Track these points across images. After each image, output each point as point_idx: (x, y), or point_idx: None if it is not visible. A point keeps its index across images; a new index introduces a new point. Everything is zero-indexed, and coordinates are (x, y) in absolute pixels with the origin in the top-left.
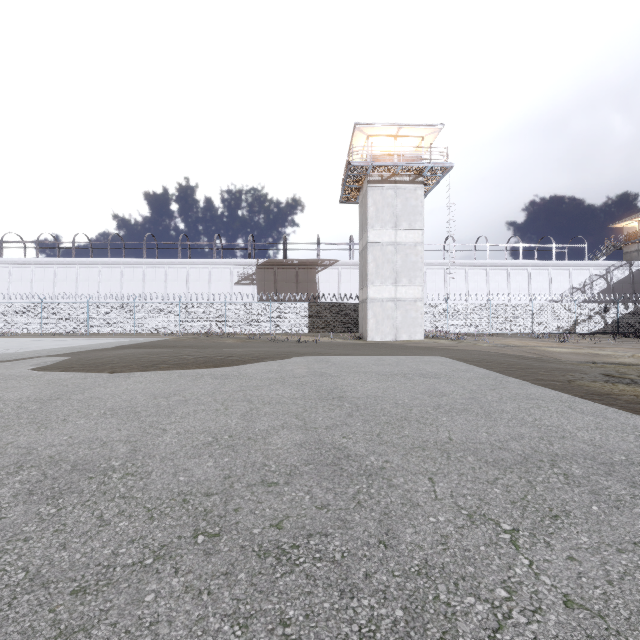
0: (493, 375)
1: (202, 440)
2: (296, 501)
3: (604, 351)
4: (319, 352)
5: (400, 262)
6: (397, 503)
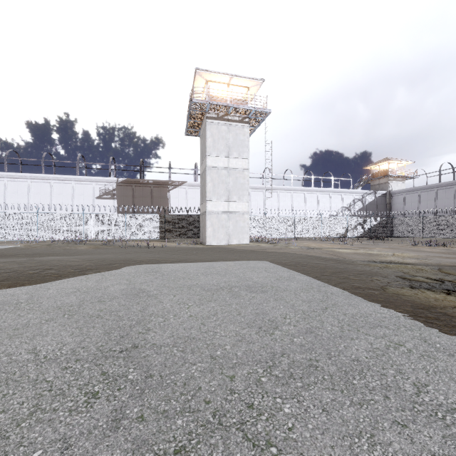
0: (315, 284)
1: None
2: None
3: (373, 251)
4: (157, 259)
5: (232, 183)
6: None
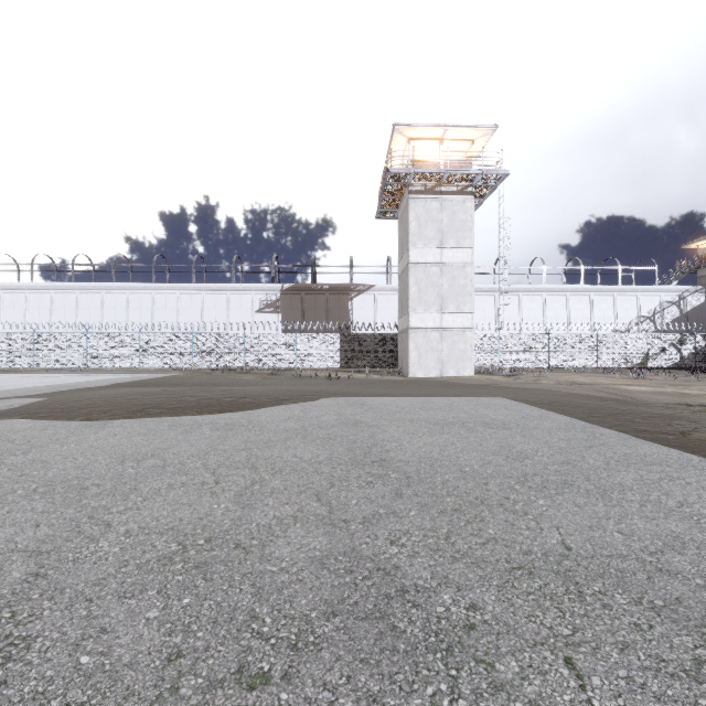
0: (578, 424)
1: (160, 549)
2: None
3: (692, 390)
4: (352, 391)
5: (446, 286)
6: None
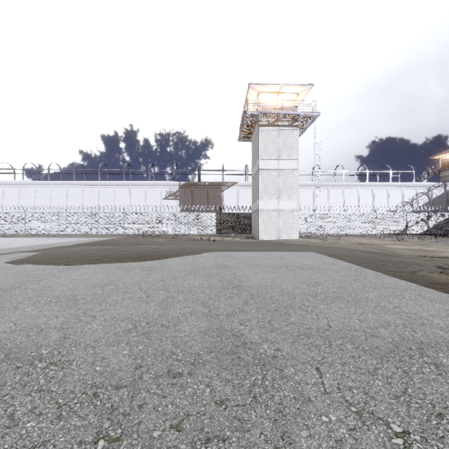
0: (354, 267)
1: (123, 327)
2: (197, 395)
3: (430, 247)
4: (223, 248)
5: (281, 183)
6: (290, 398)
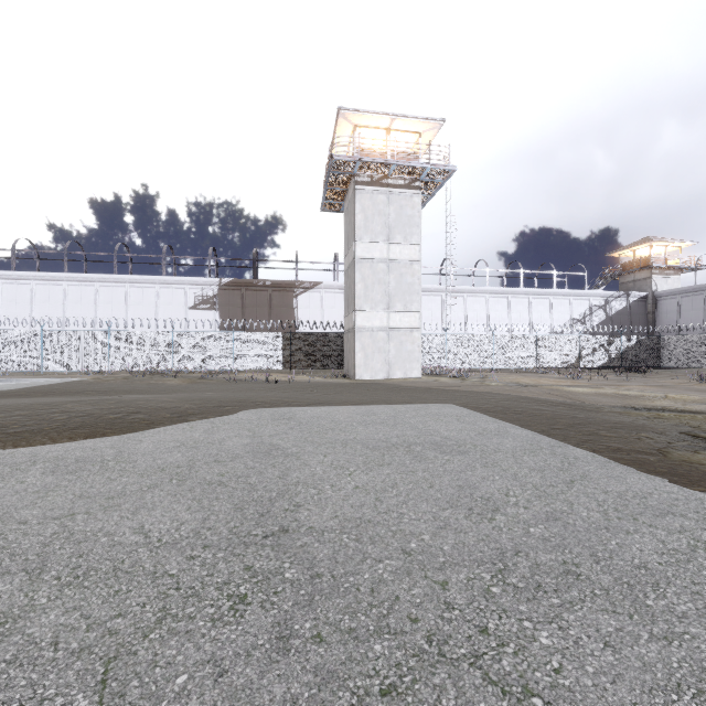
0: (543, 442)
1: None
2: None
3: (630, 391)
4: (285, 399)
5: (394, 283)
6: None
